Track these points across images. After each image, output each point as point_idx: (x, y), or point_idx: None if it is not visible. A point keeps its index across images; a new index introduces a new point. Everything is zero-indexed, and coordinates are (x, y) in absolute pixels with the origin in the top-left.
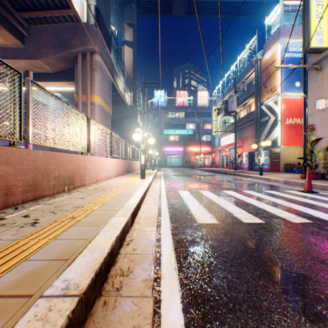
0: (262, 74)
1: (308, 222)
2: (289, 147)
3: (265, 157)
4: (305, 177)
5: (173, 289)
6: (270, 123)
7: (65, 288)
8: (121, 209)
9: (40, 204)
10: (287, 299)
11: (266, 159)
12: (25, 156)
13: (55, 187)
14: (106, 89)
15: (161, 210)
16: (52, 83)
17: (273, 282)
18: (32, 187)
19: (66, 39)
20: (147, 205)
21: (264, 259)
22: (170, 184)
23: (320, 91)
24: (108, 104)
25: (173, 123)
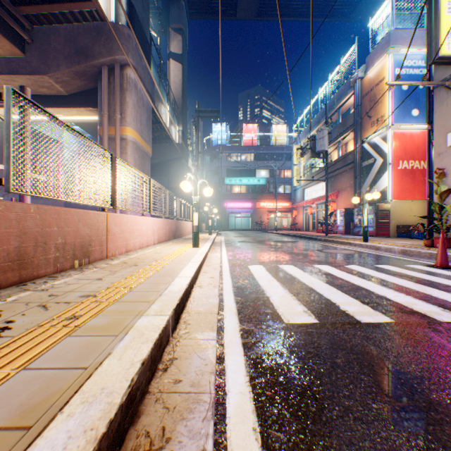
0: (364, 99)
1: None
2: (403, 201)
3: (369, 215)
4: (431, 244)
5: None
6: (376, 167)
7: None
8: (158, 300)
9: (28, 290)
10: None
11: (370, 219)
12: (3, 213)
13: (57, 261)
14: (143, 119)
15: (224, 298)
16: (65, 109)
17: None
18: (15, 262)
19: (85, 46)
20: (202, 289)
21: (421, 404)
22: (235, 254)
23: None
24: (146, 141)
25: (238, 169)
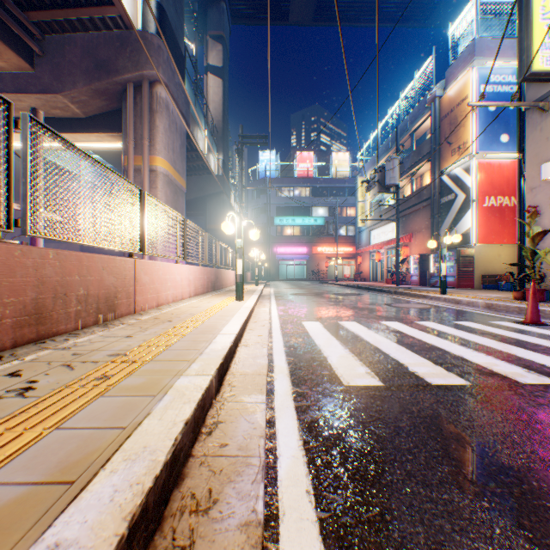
0: (443, 122)
1: None
2: (490, 246)
3: (449, 262)
4: (522, 297)
5: (307, 549)
6: (457, 205)
7: None
8: (199, 359)
9: (48, 348)
10: None
11: (450, 267)
12: (19, 259)
13: (78, 316)
14: (176, 147)
15: (274, 359)
16: (82, 135)
17: (526, 530)
18: (32, 317)
19: (106, 59)
20: (248, 349)
21: (490, 467)
22: (287, 309)
23: (548, 148)
24: (180, 172)
25: (291, 206)
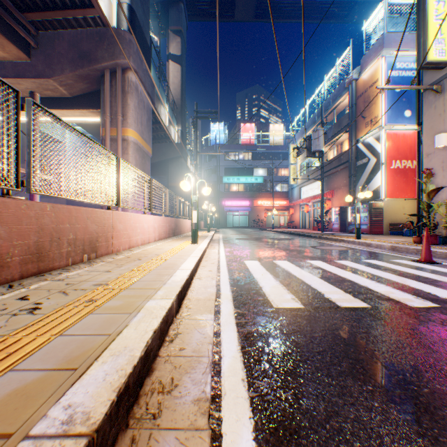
0: (358, 100)
1: (434, 307)
2: (396, 200)
3: (363, 213)
4: (419, 241)
5: (241, 415)
6: (369, 167)
7: (67, 421)
8: (163, 287)
9: (47, 280)
10: (420, 432)
11: (364, 217)
12: (24, 211)
13: (69, 255)
14: (144, 120)
15: (221, 288)
16: (68, 111)
17: (396, 404)
18: (34, 255)
19: (88, 50)
20: (201, 281)
21: (377, 364)
22: (232, 251)
23: (440, 122)
24: (146, 141)
25: (236, 168)
